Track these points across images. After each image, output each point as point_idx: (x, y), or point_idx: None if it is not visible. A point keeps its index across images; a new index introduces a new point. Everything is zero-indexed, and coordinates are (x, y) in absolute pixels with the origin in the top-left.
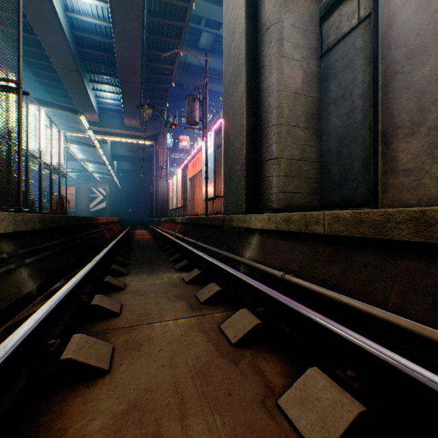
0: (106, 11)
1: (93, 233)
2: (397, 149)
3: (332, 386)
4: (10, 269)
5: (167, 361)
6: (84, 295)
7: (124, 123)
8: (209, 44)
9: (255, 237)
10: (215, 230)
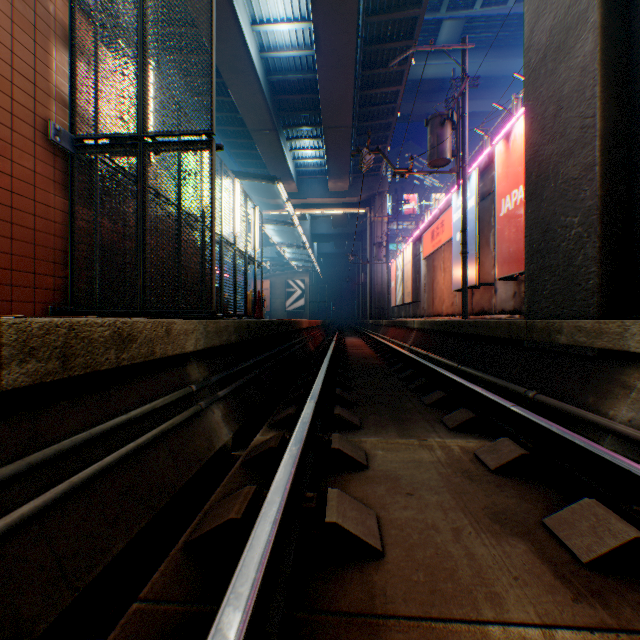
0: (307, 34)
1: (294, 344)
2: None
3: None
4: (199, 411)
5: None
6: (309, 493)
7: (327, 188)
8: (452, 38)
9: None
10: (500, 348)
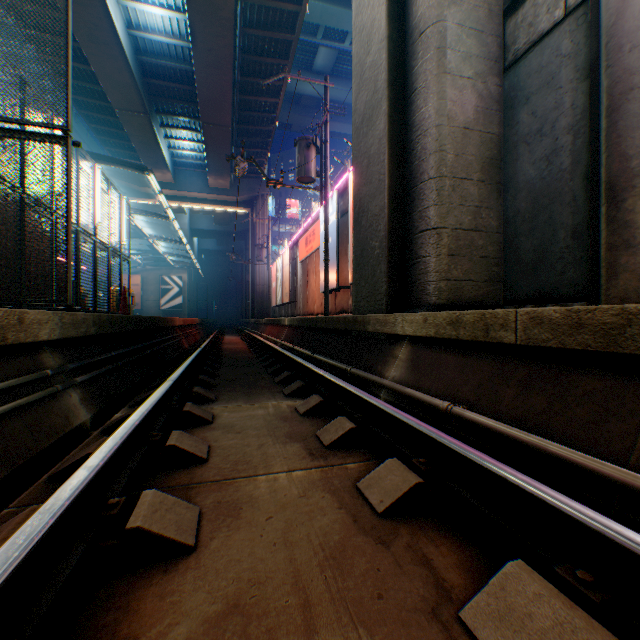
0: (183, 24)
1: (166, 341)
2: (635, 209)
3: (552, 595)
4: (56, 392)
5: (280, 536)
6: (157, 432)
7: (208, 183)
8: (328, 64)
9: (403, 348)
10: (340, 337)
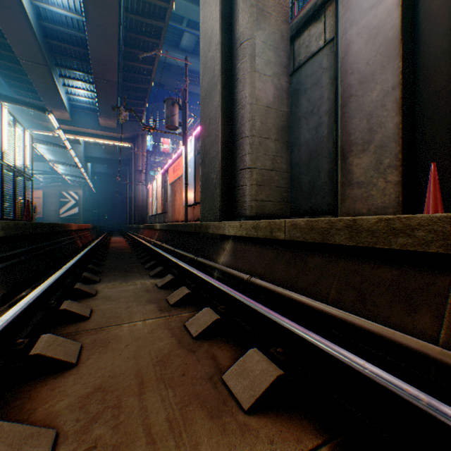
0: (78, 3)
1: (63, 241)
2: (353, 164)
3: (264, 360)
4: None
5: (132, 353)
6: (53, 301)
7: (100, 123)
8: (191, 45)
9: (229, 244)
10: (193, 237)
